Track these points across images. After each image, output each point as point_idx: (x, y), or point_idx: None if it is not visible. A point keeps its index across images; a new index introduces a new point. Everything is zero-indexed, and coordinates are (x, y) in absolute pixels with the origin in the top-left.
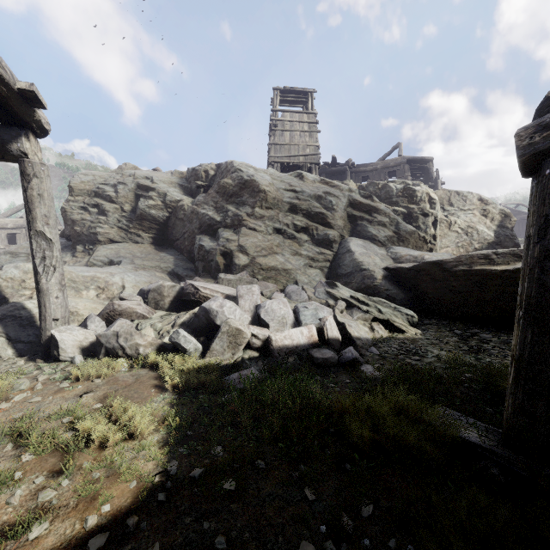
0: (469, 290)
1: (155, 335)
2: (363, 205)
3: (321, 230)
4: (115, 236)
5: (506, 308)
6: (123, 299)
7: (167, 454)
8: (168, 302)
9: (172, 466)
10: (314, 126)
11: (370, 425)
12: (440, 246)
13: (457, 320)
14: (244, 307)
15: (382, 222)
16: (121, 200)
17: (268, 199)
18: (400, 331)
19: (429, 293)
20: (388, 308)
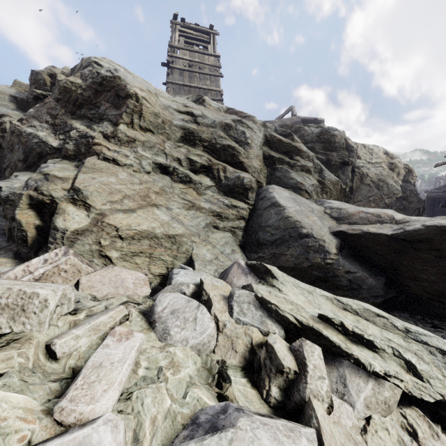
0: None
1: None
2: (282, 144)
3: (231, 172)
4: None
5: None
6: None
7: None
8: None
9: None
10: (217, 70)
11: None
12: (353, 200)
13: None
14: None
15: (307, 166)
16: None
17: (144, 113)
18: None
19: (424, 279)
20: (393, 333)
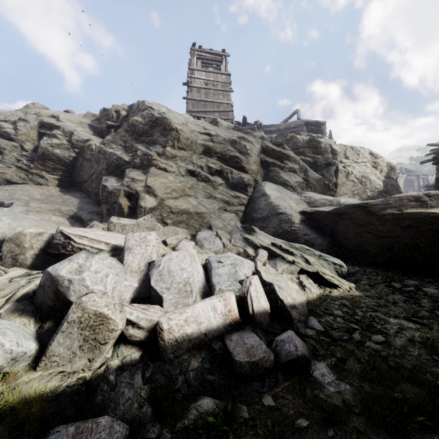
0: (397, 235)
1: None
2: (275, 152)
3: (236, 174)
4: (13, 177)
5: None
6: None
7: None
8: (30, 256)
9: None
10: (228, 86)
11: None
12: (339, 193)
13: (380, 266)
14: (131, 265)
15: (293, 168)
16: (21, 138)
17: (181, 139)
18: (331, 285)
19: (349, 238)
20: (313, 256)
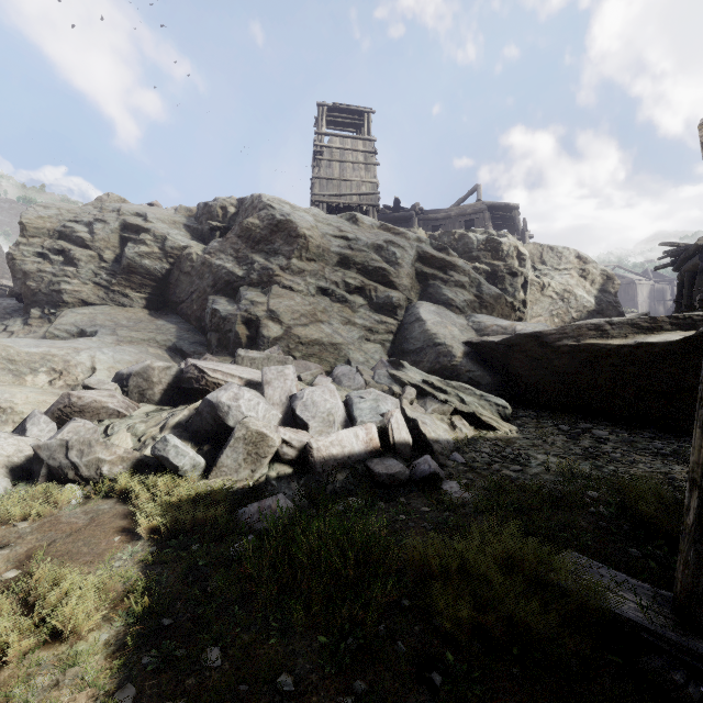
0: (576, 371)
1: (132, 443)
2: (435, 260)
3: (382, 291)
4: (90, 296)
5: (623, 394)
6: (88, 388)
7: (118, 670)
8: (159, 391)
9: (122, 700)
10: (372, 157)
11: (468, 594)
12: (531, 314)
13: (560, 410)
14: (272, 398)
15: (461, 282)
16: (99, 245)
17: (310, 248)
18: (489, 427)
19: (523, 375)
20: (473, 397)
